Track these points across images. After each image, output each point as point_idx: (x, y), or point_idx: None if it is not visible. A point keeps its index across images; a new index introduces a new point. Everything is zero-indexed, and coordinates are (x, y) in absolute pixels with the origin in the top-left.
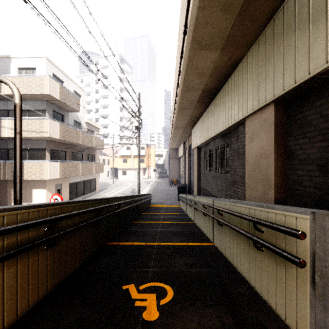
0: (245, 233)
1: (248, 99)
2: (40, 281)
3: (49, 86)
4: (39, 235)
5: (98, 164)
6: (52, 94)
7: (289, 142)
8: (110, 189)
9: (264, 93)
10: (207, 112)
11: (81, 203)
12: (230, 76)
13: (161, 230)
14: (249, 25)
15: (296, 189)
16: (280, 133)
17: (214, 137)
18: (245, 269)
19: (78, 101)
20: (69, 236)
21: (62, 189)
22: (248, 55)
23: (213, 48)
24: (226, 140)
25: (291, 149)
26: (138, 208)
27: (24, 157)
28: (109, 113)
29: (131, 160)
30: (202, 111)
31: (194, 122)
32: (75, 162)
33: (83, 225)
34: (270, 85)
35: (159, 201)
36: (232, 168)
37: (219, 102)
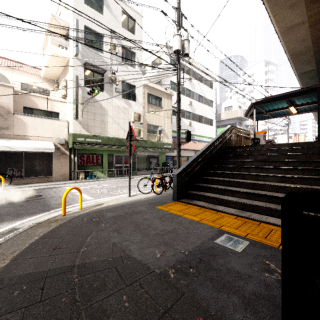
0: None
1: None
2: None
3: (240, 113)
4: None
5: None
6: (241, 116)
7: None
8: None
9: None
10: None
11: None
12: None
13: None
14: None
15: None
16: None
17: None
18: None
19: None
20: None
21: None
22: None
23: None
24: None
25: None
26: None
27: None
28: None
29: None
30: None
31: None
32: None
33: None
34: None
35: None
36: None
37: None
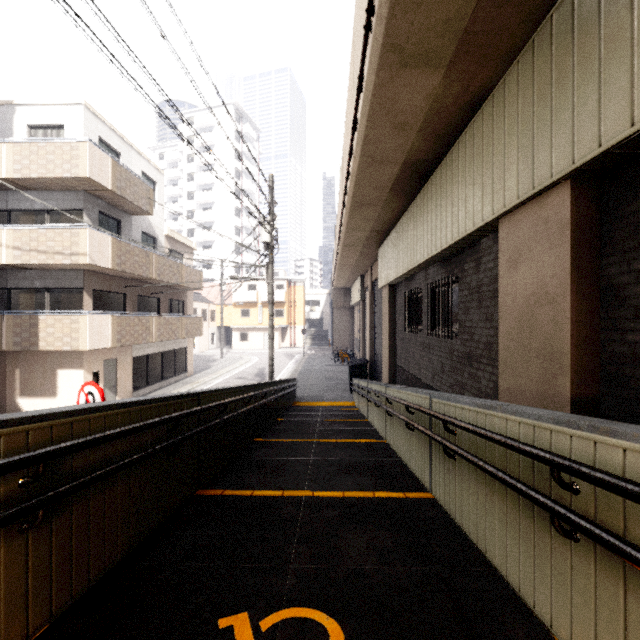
0: (526, 489)
1: (507, 176)
2: (6, 616)
3: (89, 161)
4: (0, 498)
5: (191, 320)
6: (96, 177)
7: (607, 268)
8: (216, 370)
9: (547, 158)
10: (411, 211)
11: (131, 409)
12: (463, 130)
13: (316, 458)
14: (513, 5)
15: (625, 375)
16: (585, 247)
17: (425, 263)
18: (521, 574)
19: (151, 192)
20: (96, 488)
21: (119, 369)
22: (505, 79)
23: (430, 64)
24: (453, 269)
25: (611, 283)
26: (268, 409)
27: (42, 304)
28: (214, 220)
29: (257, 311)
30: (401, 210)
31: (382, 234)
32: (143, 316)
33: (131, 462)
34: (562, 138)
35: (311, 393)
36: (466, 328)
37: (437, 189)
